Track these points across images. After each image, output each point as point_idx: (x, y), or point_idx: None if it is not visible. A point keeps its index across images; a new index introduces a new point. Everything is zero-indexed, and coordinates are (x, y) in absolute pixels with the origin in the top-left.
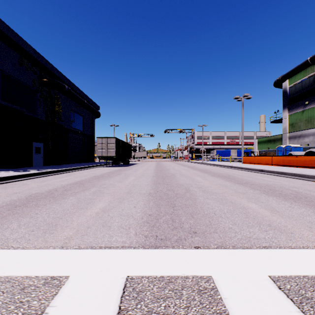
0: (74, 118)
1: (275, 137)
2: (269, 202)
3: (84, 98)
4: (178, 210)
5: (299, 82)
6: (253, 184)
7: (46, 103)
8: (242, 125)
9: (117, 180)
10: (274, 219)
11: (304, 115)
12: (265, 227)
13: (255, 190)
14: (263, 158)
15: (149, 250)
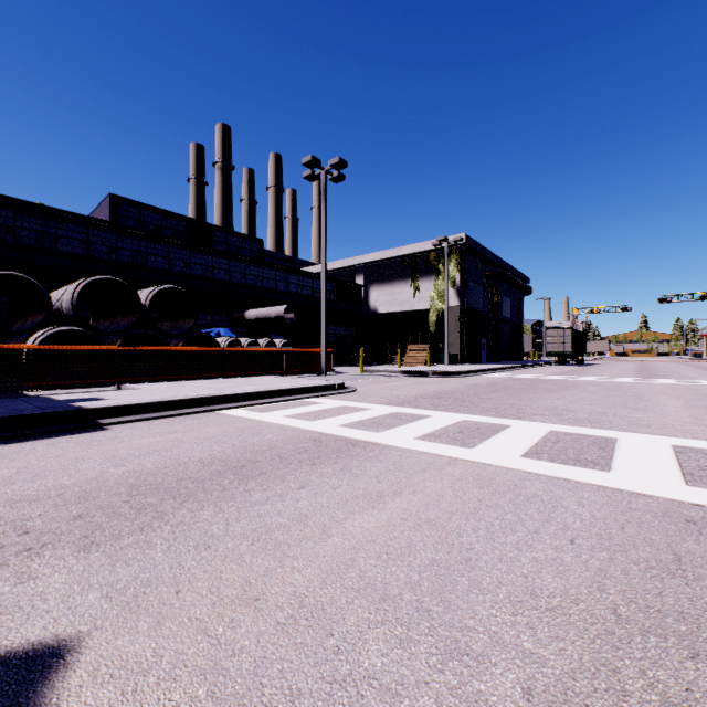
0: (504, 304)
1: None
2: None
3: (516, 275)
4: (652, 377)
5: None
6: None
7: (488, 296)
8: None
9: (599, 372)
10: (703, 379)
11: None
12: (691, 379)
13: None
14: None
15: (638, 378)
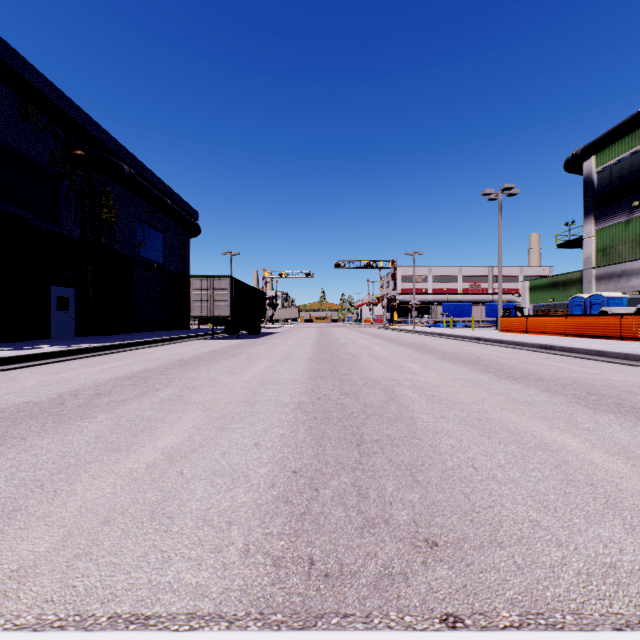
0: (144, 236)
1: (567, 276)
2: (606, 428)
3: (165, 194)
4: (373, 457)
5: (618, 160)
6: (541, 379)
7: (81, 202)
8: (499, 252)
9: (228, 369)
10: None
11: (631, 231)
12: (639, 521)
13: (554, 394)
14: (545, 320)
15: (283, 636)
